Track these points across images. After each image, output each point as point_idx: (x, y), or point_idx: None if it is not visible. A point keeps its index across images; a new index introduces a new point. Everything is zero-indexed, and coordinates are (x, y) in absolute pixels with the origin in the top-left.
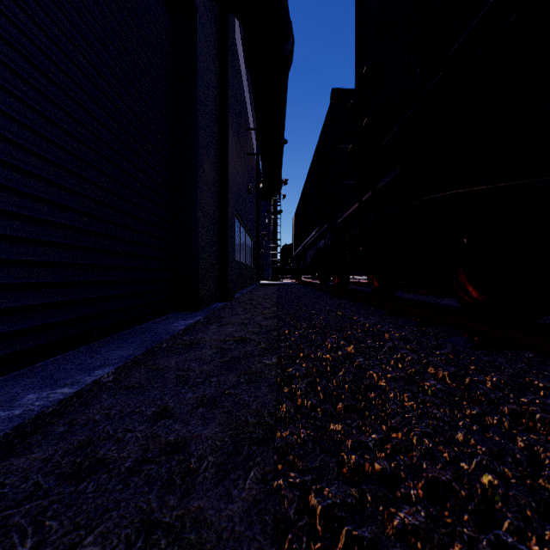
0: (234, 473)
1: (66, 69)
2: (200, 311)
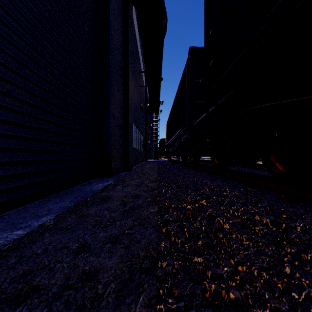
0: (128, 298)
1: (26, 28)
2: (112, 177)
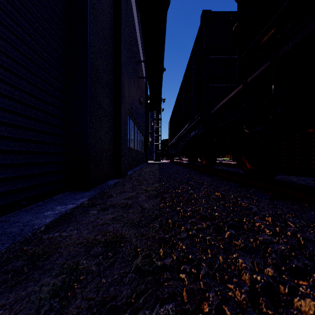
0: None
1: None
2: (91, 190)
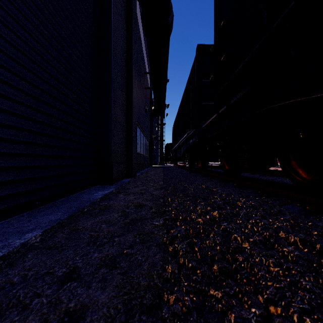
0: None
1: (12, 14)
2: (114, 184)
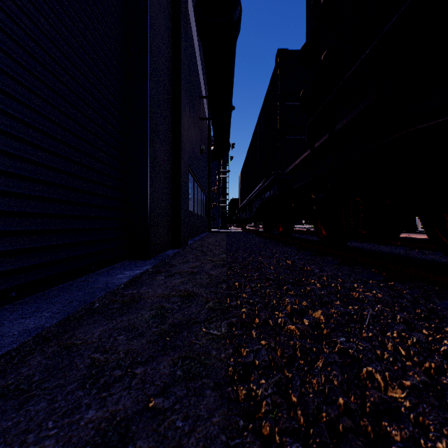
0: None
1: None
2: (151, 259)
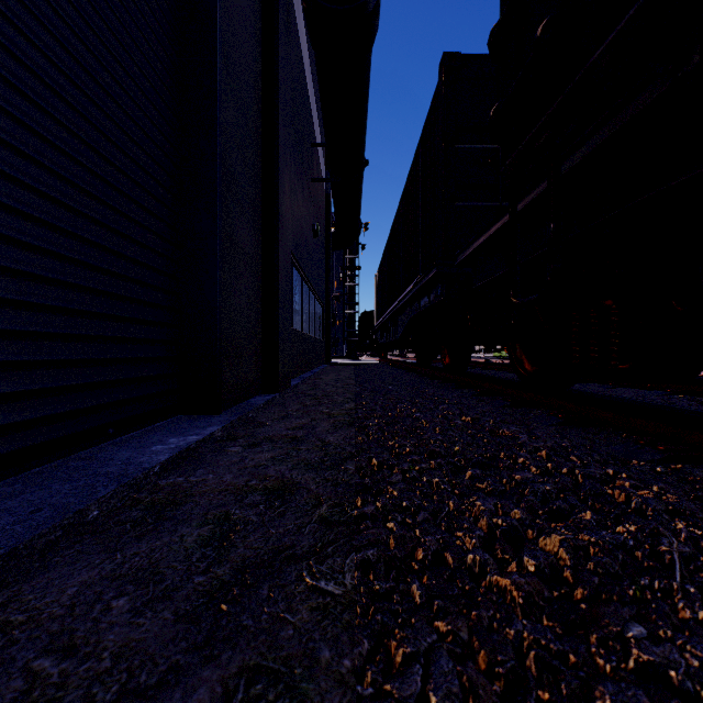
0: None
1: None
2: (223, 413)
